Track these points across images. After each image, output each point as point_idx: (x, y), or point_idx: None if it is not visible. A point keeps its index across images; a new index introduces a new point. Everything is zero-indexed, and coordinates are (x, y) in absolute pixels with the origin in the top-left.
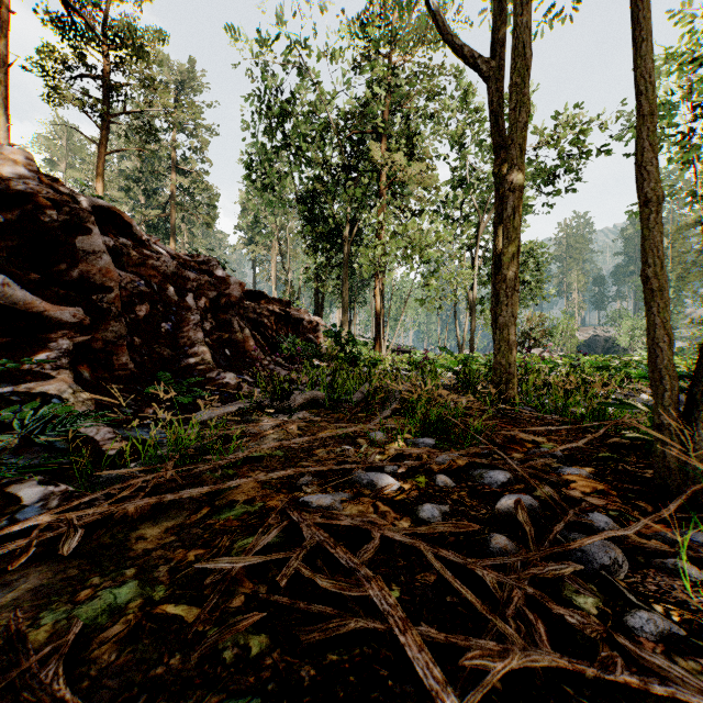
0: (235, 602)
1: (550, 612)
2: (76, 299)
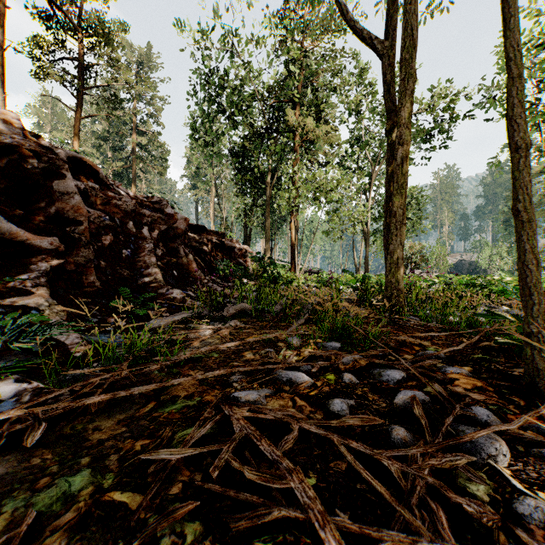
0: (174, 489)
1: (448, 498)
2: (53, 230)
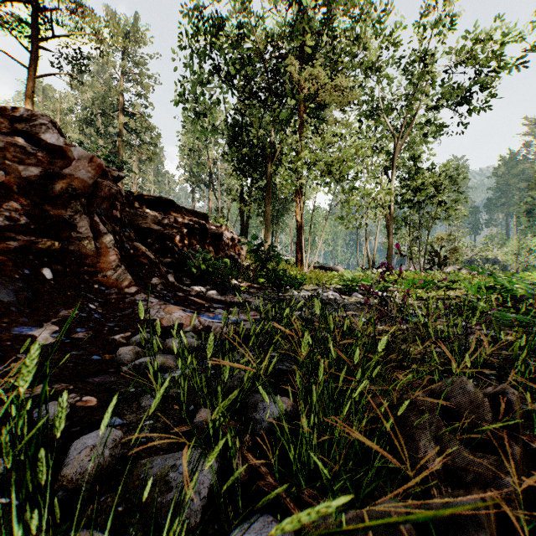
0: None
1: None
2: None
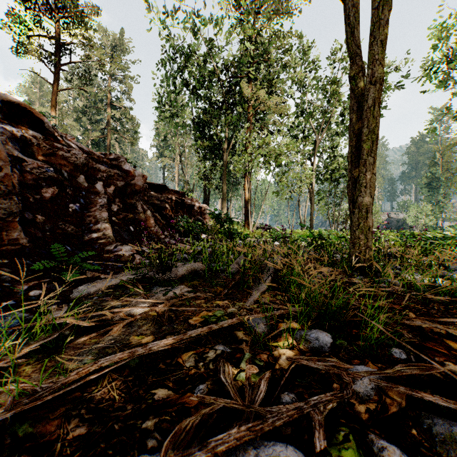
0: None
1: None
2: None
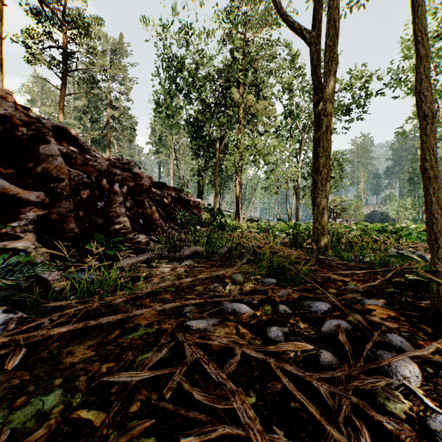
0: (133, 407)
1: (370, 416)
2: (39, 186)
